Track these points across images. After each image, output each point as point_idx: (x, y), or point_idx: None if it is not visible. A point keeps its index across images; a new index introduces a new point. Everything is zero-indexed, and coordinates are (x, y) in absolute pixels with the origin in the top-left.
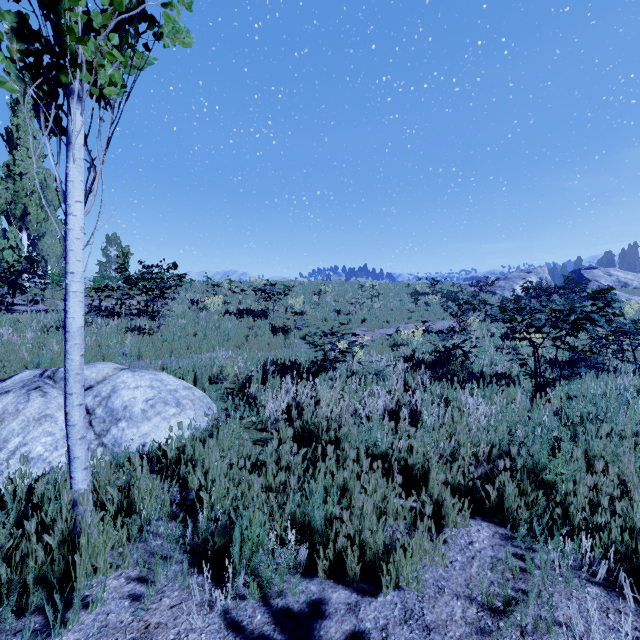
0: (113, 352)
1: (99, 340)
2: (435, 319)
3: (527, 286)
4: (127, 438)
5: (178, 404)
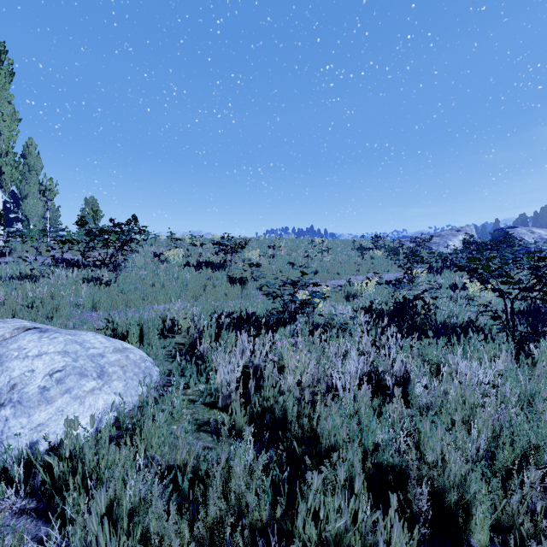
0: (64, 303)
1: (53, 291)
2: (381, 271)
3: (469, 240)
4: (11, 432)
5: (101, 374)
